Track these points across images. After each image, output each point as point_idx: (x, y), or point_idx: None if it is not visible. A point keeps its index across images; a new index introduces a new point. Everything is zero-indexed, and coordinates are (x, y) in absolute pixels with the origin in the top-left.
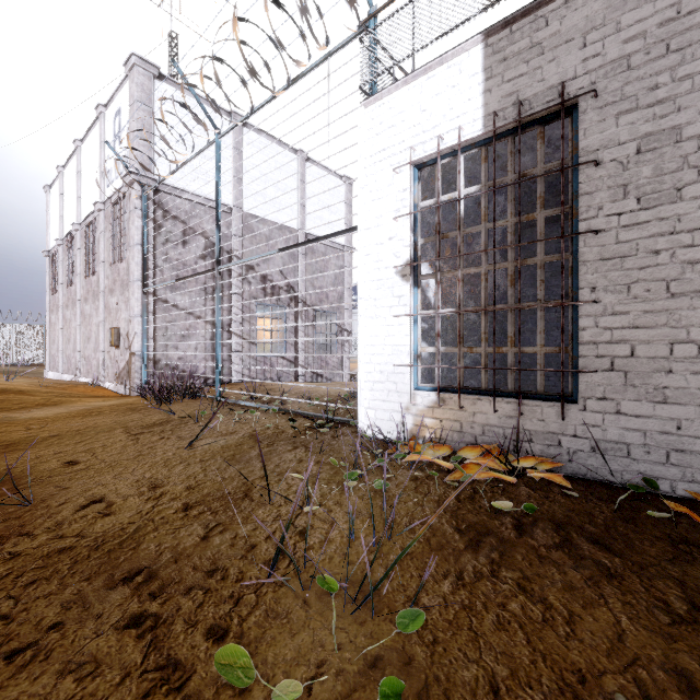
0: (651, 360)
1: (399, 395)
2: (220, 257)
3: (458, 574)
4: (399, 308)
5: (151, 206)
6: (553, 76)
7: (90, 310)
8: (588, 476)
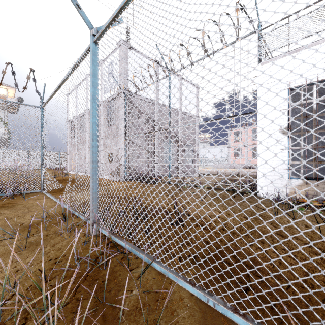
0: None
1: (281, 181)
2: (170, 124)
3: None
4: (281, 146)
5: (127, 102)
6: None
7: None
8: None
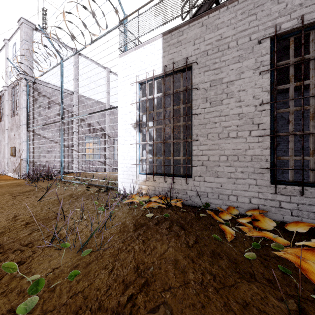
0: (214, 162)
1: (133, 176)
2: (63, 116)
3: (124, 239)
4: (133, 141)
5: (31, 90)
6: (185, 54)
7: (0, 138)
8: (195, 205)
